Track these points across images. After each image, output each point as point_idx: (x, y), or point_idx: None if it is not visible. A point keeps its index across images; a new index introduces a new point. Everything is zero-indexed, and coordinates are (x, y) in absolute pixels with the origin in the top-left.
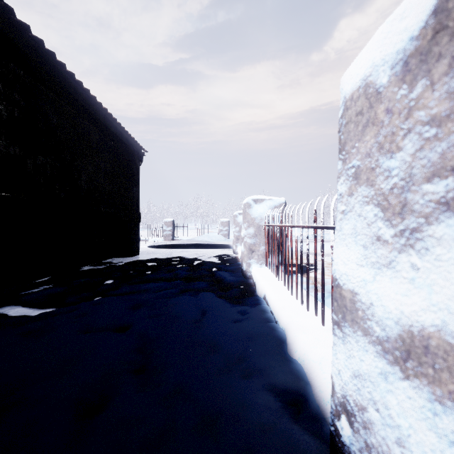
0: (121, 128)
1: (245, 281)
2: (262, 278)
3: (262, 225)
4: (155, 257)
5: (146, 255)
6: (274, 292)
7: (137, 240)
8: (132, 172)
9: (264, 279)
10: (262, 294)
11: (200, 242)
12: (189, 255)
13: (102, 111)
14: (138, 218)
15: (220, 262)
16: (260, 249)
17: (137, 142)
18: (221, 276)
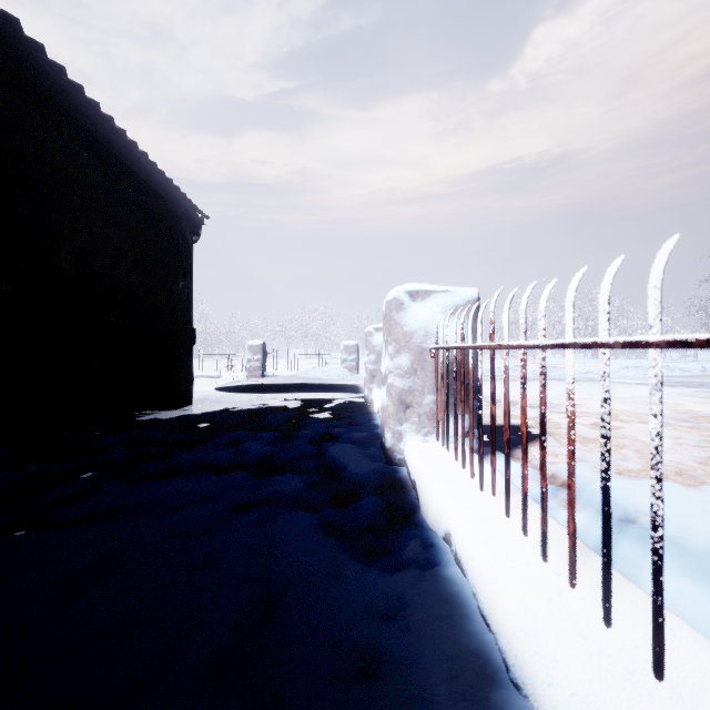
0: (151, 164)
1: (391, 473)
2: (433, 477)
3: (429, 349)
4: (218, 411)
5: (205, 405)
6: (481, 537)
7: (188, 377)
8: (175, 252)
9: (440, 482)
10: (440, 527)
11: (307, 381)
12: (284, 406)
13: (104, 122)
14: (189, 337)
15: (338, 423)
16: (424, 401)
17: (187, 198)
18: (338, 459)
